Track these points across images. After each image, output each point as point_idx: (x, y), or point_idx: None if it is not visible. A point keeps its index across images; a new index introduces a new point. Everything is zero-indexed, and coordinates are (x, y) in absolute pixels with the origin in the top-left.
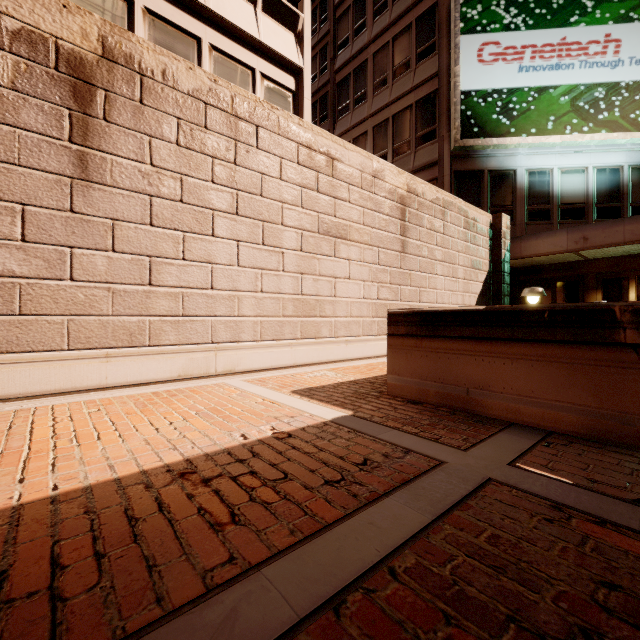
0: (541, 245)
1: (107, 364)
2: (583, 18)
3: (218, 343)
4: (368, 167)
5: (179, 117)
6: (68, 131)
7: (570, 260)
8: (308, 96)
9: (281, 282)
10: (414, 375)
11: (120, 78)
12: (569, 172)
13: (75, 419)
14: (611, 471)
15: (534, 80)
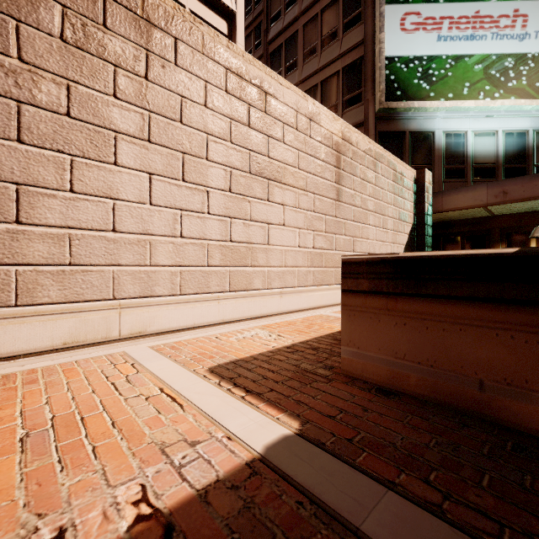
0: (462, 199)
1: None
2: None
3: (123, 299)
4: (303, 108)
5: (65, 4)
6: None
7: (478, 216)
8: (241, 41)
9: (206, 226)
10: (383, 350)
11: None
12: (481, 135)
13: None
14: None
15: (451, 49)
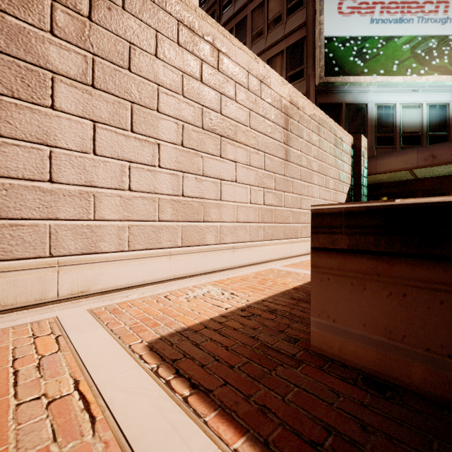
0: (394, 162)
1: None
2: None
3: (62, 256)
4: (255, 69)
5: None
6: None
7: (403, 179)
8: None
9: (157, 179)
10: (371, 327)
11: None
12: (408, 107)
13: None
14: None
15: (382, 30)
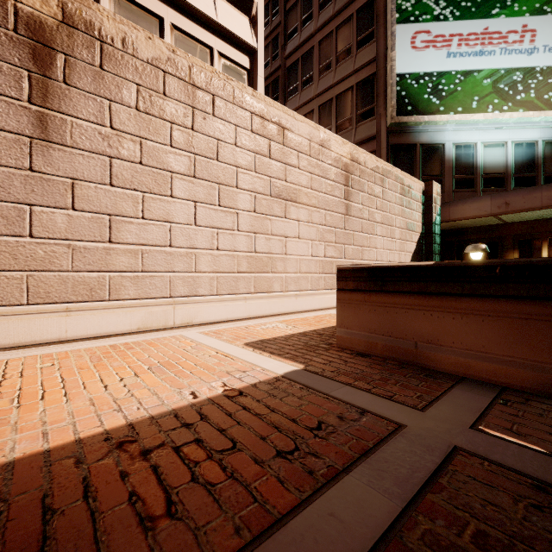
0: (468, 209)
1: (67, 318)
2: (503, 10)
3: (176, 297)
4: (316, 137)
5: (138, 83)
6: (27, 92)
7: (491, 223)
8: (261, 74)
9: (236, 240)
10: (362, 328)
11: (80, 43)
12: (491, 146)
13: (25, 375)
14: None
15: (460, 65)
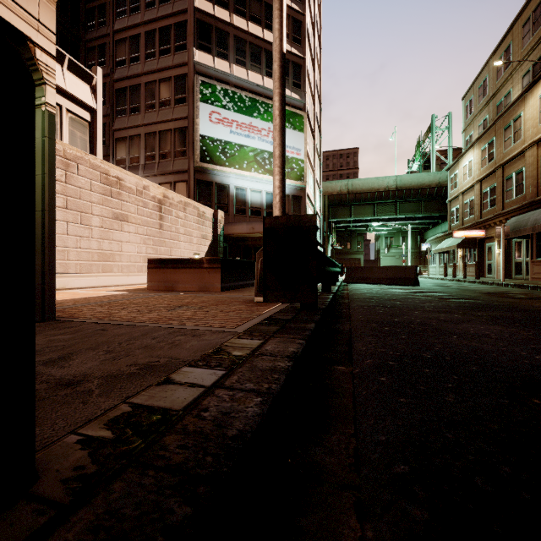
0: (237, 229)
1: None
2: (259, 116)
3: (56, 274)
4: (140, 184)
5: None
6: None
7: (259, 236)
8: (100, 127)
9: (91, 243)
10: (157, 281)
11: None
12: (254, 191)
13: None
14: (195, 293)
15: (238, 140)
